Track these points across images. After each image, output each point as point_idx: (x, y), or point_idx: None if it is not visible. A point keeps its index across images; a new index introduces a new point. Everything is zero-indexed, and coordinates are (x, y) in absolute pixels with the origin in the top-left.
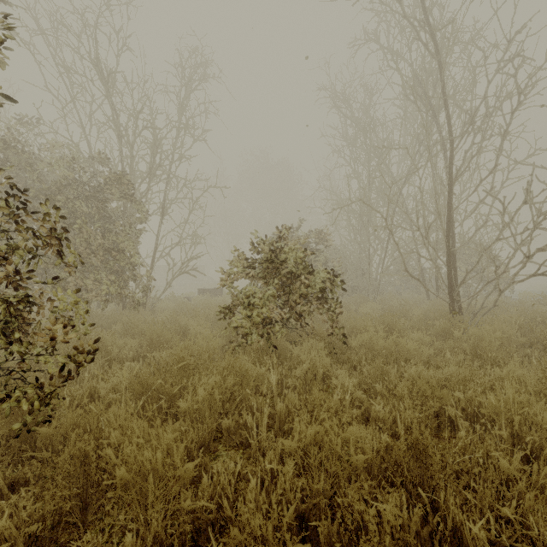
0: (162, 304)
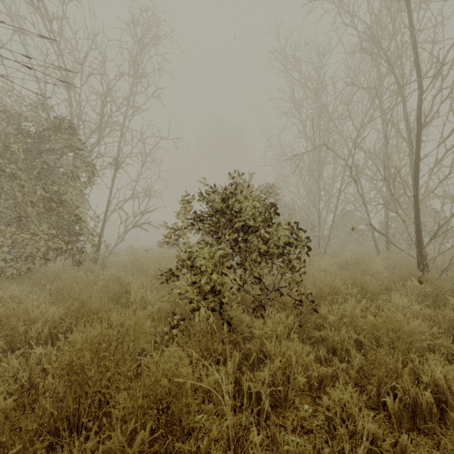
0: (117, 258)
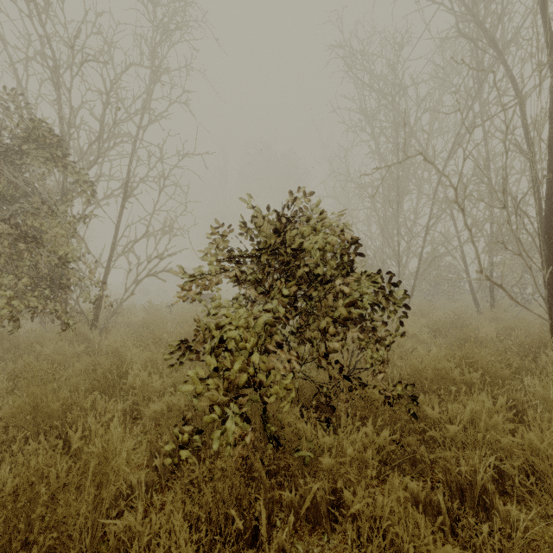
0: (127, 318)
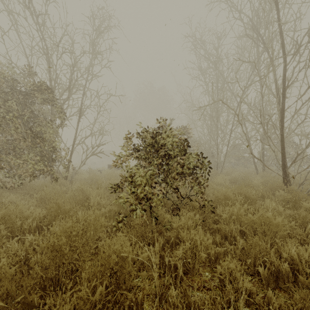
0: (80, 176)
